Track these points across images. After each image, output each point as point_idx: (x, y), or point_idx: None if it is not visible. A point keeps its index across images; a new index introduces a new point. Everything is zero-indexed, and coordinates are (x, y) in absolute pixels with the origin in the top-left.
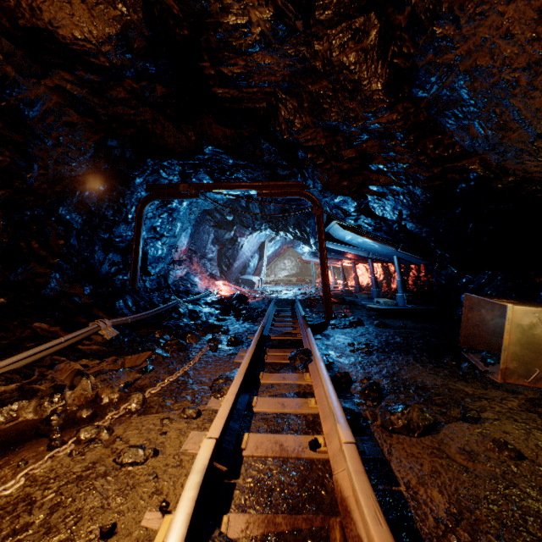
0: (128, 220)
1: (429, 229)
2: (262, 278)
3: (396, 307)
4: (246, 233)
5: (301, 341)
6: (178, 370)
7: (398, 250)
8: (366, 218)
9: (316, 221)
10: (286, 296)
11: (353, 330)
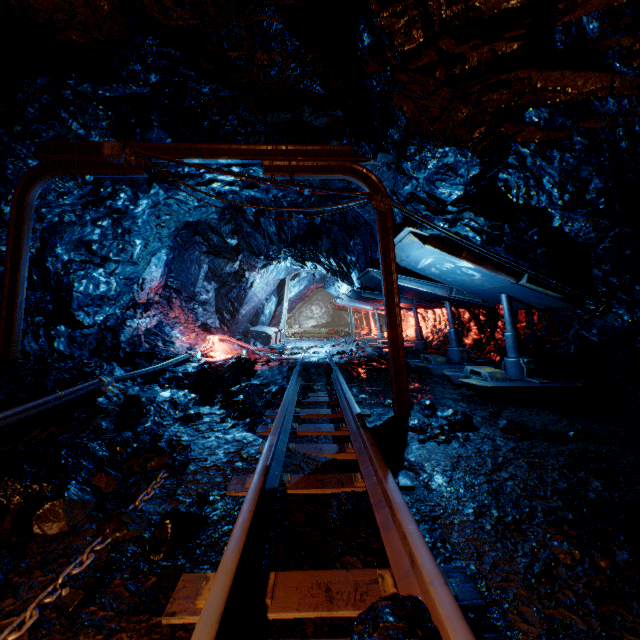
0: (3, 218)
1: (631, 230)
2: (282, 329)
3: (516, 385)
4: (258, 265)
5: (369, 509)
6: None
7: (520, 282)
8: (475, 218)
9: (378, 223)
10: (316, 358)
11: (469, 449)
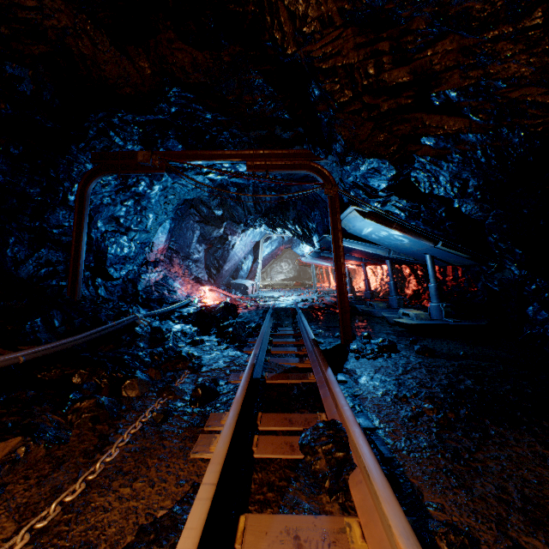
0: (68, 204)
1: (504, 211)
2: (257, 282)
3: (434, 323)
4: (238, 230)
5: (316, 390)
6: (51, 500)
7: (437, 245)
8: (399, 200)
9: (329, 205)
10: (285, 304)
11: (389, 362)
